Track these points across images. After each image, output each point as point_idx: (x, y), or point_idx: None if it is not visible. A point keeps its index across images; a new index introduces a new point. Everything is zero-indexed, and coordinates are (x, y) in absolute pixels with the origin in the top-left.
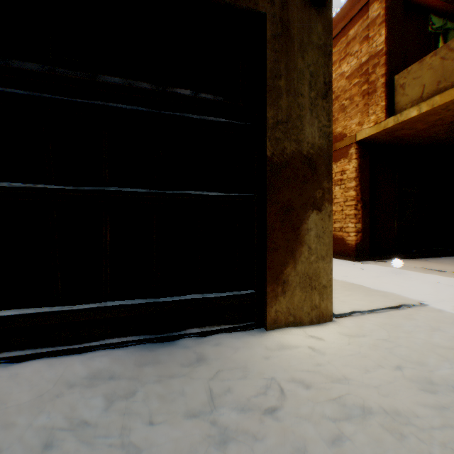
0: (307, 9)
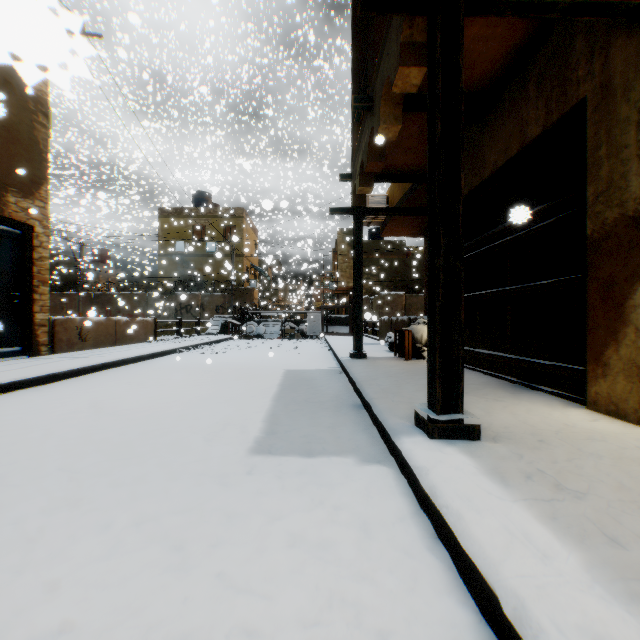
0: (631, 35)
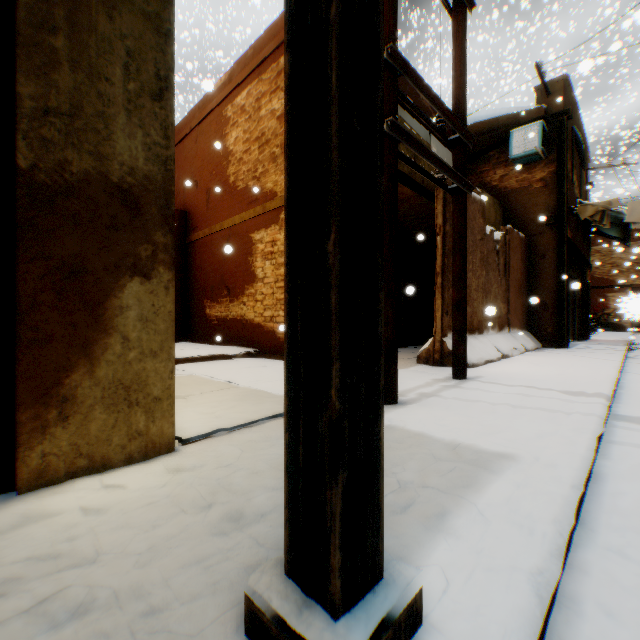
0: None
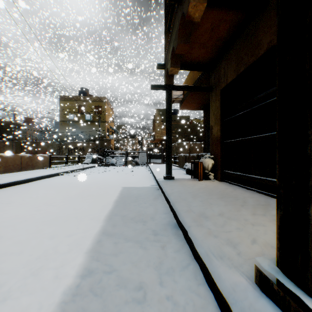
0: None
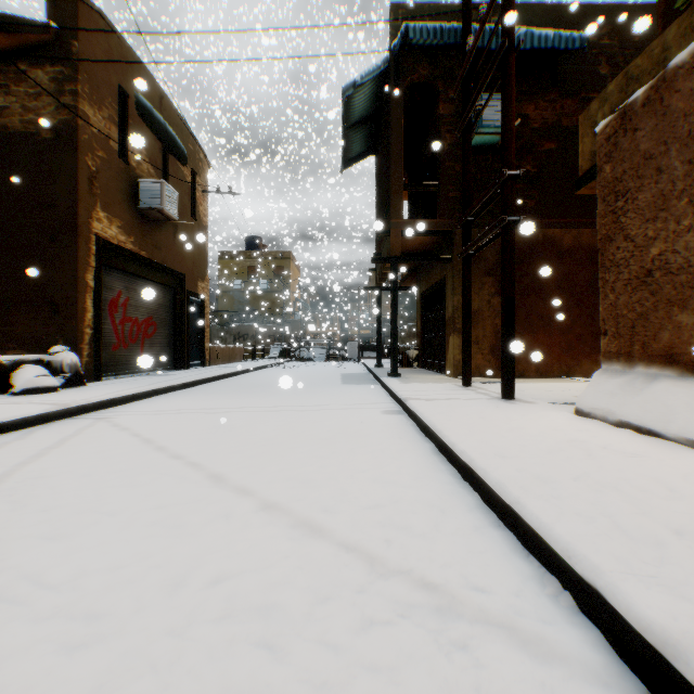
0: (449, 265)
